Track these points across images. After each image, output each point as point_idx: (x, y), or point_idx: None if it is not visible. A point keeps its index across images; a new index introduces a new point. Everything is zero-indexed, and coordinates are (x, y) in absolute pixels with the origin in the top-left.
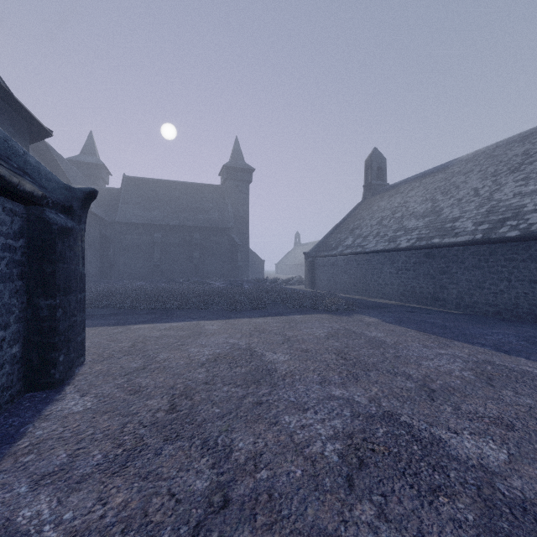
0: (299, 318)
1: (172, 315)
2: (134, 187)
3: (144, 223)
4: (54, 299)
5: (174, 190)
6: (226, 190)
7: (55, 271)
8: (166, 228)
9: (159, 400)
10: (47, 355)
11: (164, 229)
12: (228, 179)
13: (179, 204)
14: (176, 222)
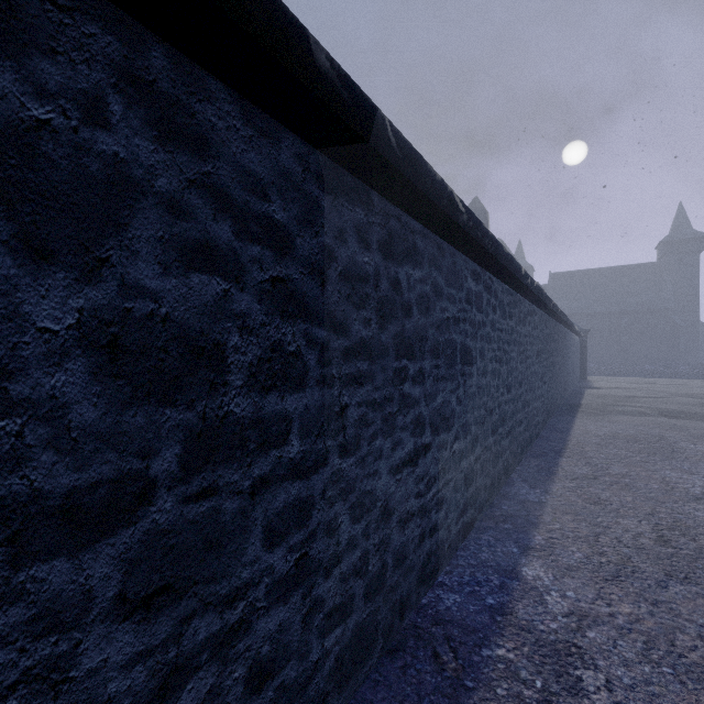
0: (698, 380)
1: (610, 375)
2: (559, 282)
3: (570, 313)
4: (585, 359)
5: (599, 277)
6: (664, 266)
7: (585, 352)
8: (591, 316)
9: (615, 382)
10: (583, 372)
11: (589, 317)
12: (667, 255)
13: (604, 291)
14: (602, 309)
